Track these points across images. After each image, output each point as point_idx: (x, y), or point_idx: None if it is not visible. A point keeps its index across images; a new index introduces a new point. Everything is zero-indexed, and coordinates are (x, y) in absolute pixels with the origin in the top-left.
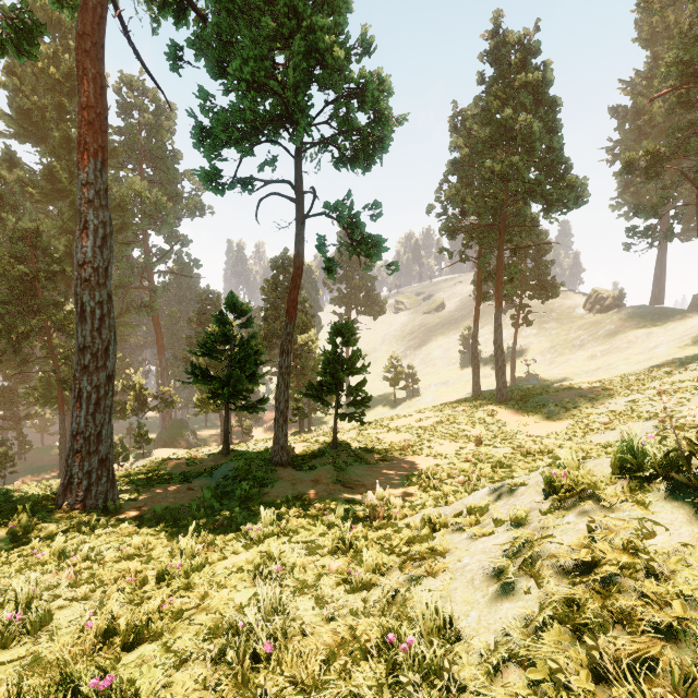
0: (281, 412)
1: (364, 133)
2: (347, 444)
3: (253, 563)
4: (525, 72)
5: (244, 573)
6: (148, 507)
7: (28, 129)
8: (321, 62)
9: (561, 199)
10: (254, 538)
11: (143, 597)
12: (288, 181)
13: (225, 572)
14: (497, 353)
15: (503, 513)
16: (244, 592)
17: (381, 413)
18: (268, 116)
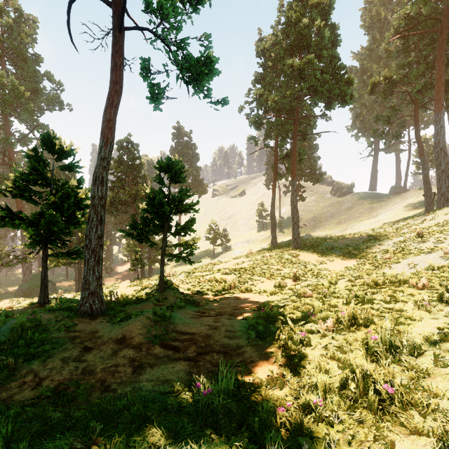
0: (92, 251)
1: None
2: (175, 286)
3: None
4: None
5: None
6: None
7: None
8: None
9: (341, 94)
10: None
11: None
12: None
13: None
14: (294, 212)
15: None
16: None
17: (204, 263)
18: None
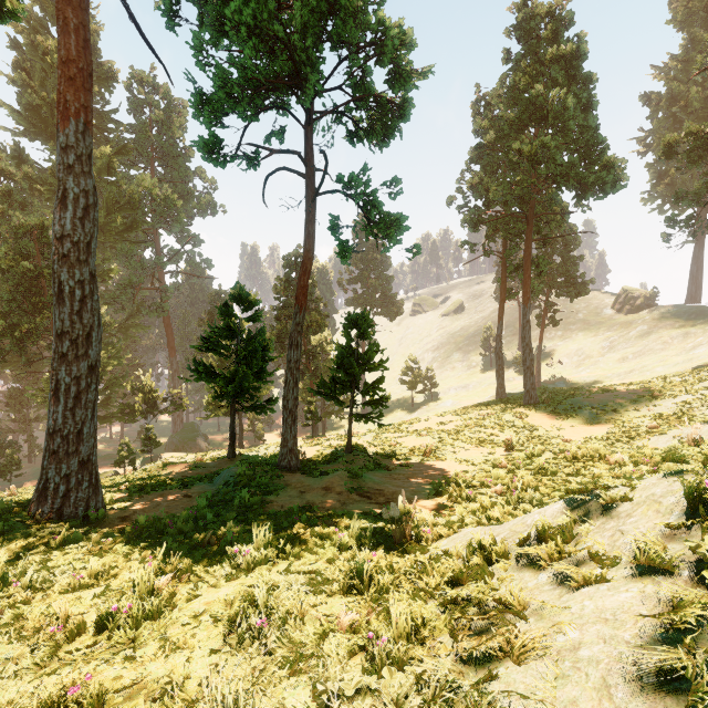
0: (290, 411)
1: (382, 99)
2: (363, 448)
3: (232, 606)
4: (556, 46)
5: (217, 622)
6: (136, 517)
7: (38, 125)
8: (333, 13)
9: (597, 182)
10: (242, 564)
11: (60, 662)
12: (297, 152)
13: (191, 618)
14: (525, 352)
15: (602, 543)
16: (210, 659)
17: (398, 418)
18: (275, 78)
